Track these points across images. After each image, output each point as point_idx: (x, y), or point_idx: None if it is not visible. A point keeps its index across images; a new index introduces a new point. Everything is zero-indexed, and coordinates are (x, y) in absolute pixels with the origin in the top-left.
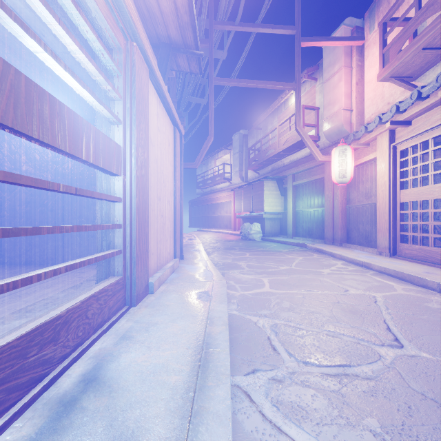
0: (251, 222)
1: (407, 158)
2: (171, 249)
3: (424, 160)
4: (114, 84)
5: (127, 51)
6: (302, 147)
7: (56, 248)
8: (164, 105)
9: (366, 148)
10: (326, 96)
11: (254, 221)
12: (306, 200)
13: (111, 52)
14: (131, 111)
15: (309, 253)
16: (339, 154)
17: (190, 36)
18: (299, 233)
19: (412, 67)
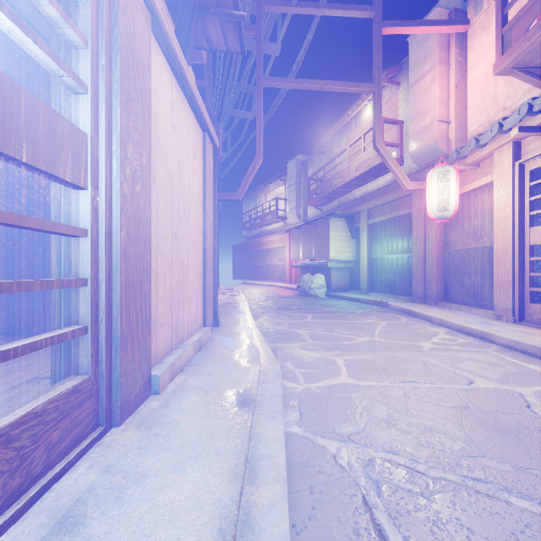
0: (312, 273)
1: None
2: (198, 313)
3: None
4: (74, 18)
5: None
6: (379, 174)
7: (34, 311)
8: (185, 93)
9: (474, 170)
10: (414, 105)
11: (316, 271)
12: (386, 243)
13: None
14: (109, 75)
15: (393, 316)
16: (438, 177)
17: None
18: (376, 288)
19: None
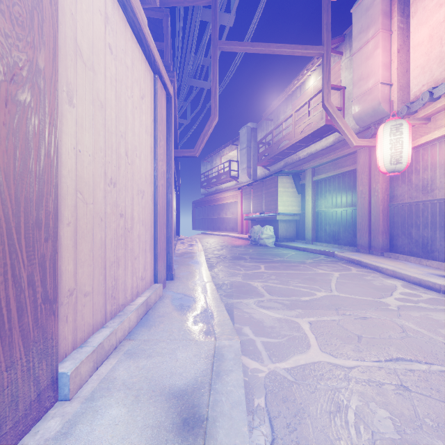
0: (262, 225)
1: None
2: (147, 269)
3: None
4: None
5: None
6: (322, 136)
7: None
8: (126, 16)
9: (424, 125)
10: (357, 70)
11: (265, 223)
12: (330, 198)
13: None
14: None
15: (343, 266)
16: (391, 131)
17: None
18: (321, 238)
19: None
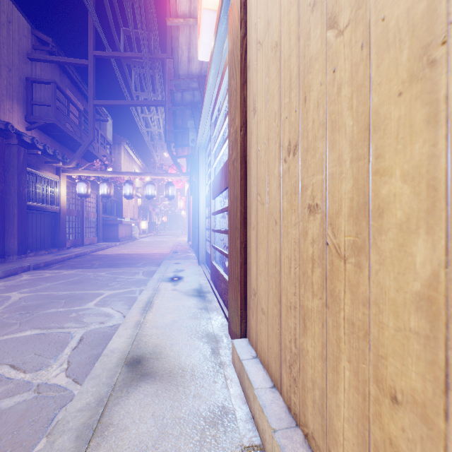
0: None
1: None
2: None
3: None
4: None
5: None
6: None
7: None
8: None
9: None
10: None
11: None
12: None
13: None
14: None
15: None
16: None
17: None
18: None
19: None
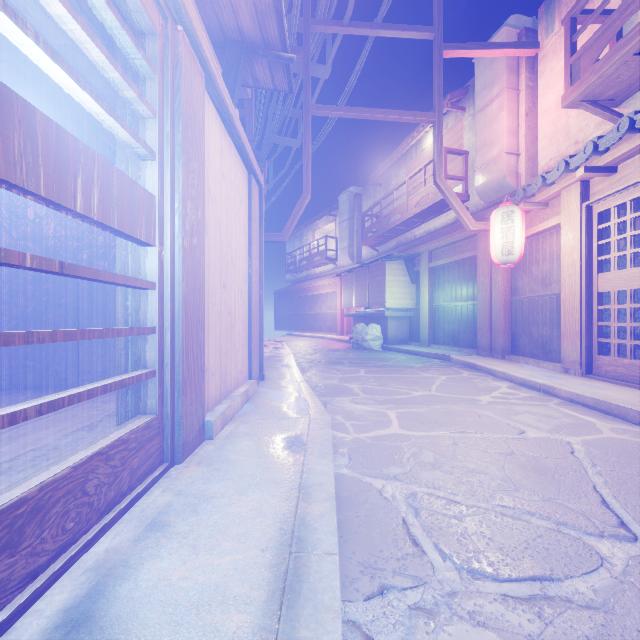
0: (367, 323)
1: (610, 223)
2: (244, 364)
3: (633, 228)
4: (144, 92)
5: (167, 38)
6: (442, 211)
7: (67, 363)
8: (232, 139)
9: (542, 210)
10: (480, 134)
11: (371, 321)
12: (449, 289)
13: (139, 40)
14: (173, 139)
15: (455, 370)
16: (502, 218)
17: (273, 28)
18: (438, 340)
19: (616, 85)
